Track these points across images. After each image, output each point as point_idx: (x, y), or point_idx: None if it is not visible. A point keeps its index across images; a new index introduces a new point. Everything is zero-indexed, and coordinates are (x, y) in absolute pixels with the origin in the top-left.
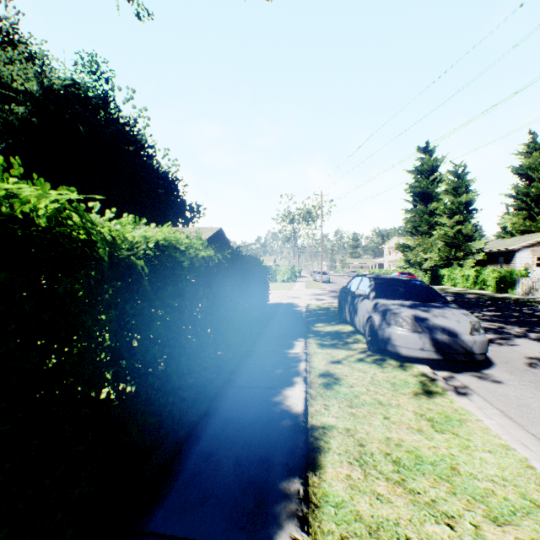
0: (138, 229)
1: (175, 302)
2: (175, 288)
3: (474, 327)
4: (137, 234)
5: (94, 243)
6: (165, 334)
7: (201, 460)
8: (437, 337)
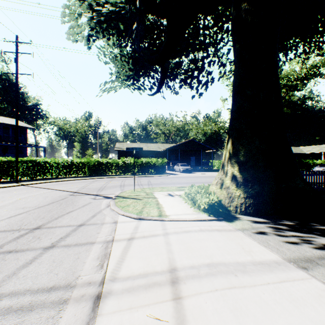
0: None
1: None
2: None
3: (324, 169)
4: None
5: None
6: None
7: None
8: (316, 170)
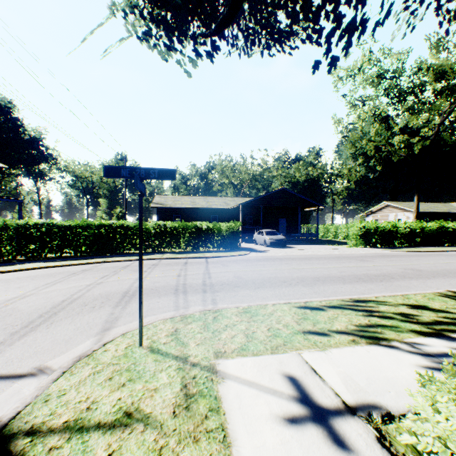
0: (447, 224)
1: (452, 232)
2: (453, 230)
3: None
4: (447, 224)
5: (443, 226)
6: (451, 235)
7: (454, 246)
8: None
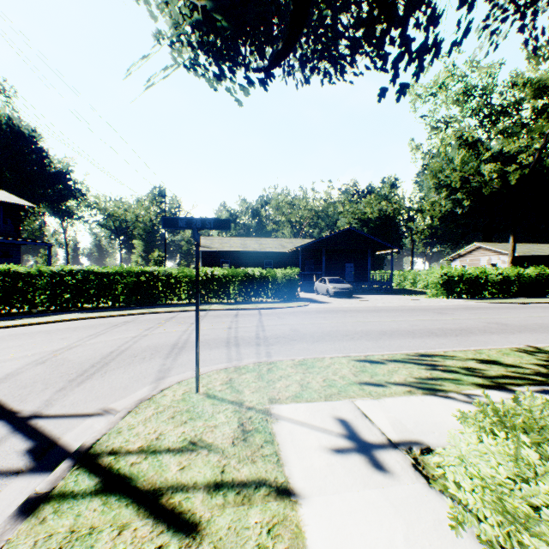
0: None
1: None
2: None
3: None
4: None
5: (544, 273)
6: None
7: None
8: None
